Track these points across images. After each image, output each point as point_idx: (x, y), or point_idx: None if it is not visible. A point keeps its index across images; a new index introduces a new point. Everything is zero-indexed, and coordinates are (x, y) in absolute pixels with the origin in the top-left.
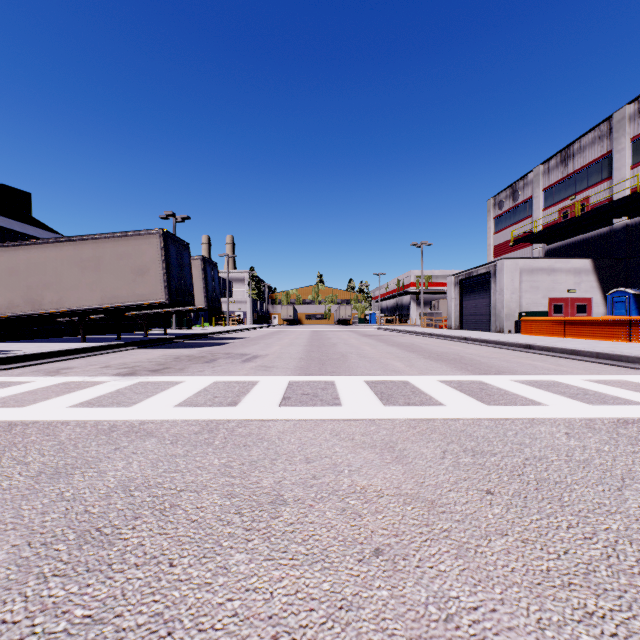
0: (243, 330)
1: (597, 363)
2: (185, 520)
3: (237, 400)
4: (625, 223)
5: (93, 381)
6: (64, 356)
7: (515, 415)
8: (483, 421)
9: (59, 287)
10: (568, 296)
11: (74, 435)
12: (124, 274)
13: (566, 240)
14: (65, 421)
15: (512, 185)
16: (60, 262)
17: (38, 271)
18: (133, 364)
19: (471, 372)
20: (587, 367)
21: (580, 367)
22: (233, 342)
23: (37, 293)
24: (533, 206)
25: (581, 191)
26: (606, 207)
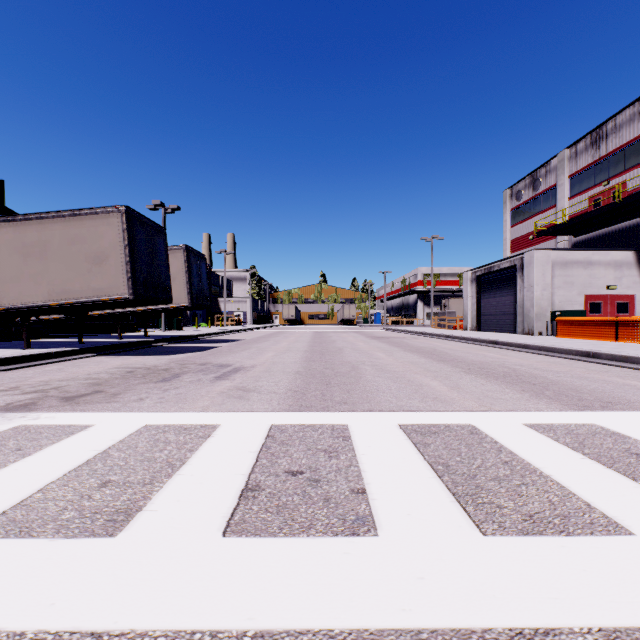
0: (240, 331)
1: None
2: None
3: (139, 500)
4: None
5: None
6: None
7: None
8: None
9: None
10: (607, 293)
11: None
12: (77, 263)
13: (598, 231)
14: None
15: (532, 173)
16: None
17: None
18: (56, 384)
19: (561, 403)
20: None
21: None
22: (220, 346)
23: None
24: (557, 195)
25: (616, 175)
26: None
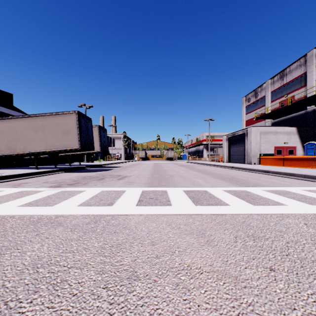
0: (120, 163)
1: (305, 180)
2: (68, 294)
3: (113, 202)
4: (313, 108)
5: (36, 190)
6: (25, 176)
7: (271, 211)
8: (254, 215)
9: (24, 141)
10: (284, 145)
11: (15, 225)
12: (57, 134)
13: (282, 117)
14: (13, 215)
15: (255, 90)
16: (24, 128)
17: (13, 132)
18: (60, 181)
19: (239, 185)
20: (300, 182)
21: (297, 182)
22: (114, 169)
23: (13, 144)
24: (265, 100)
25: (290, 92)
26: (304, 100)
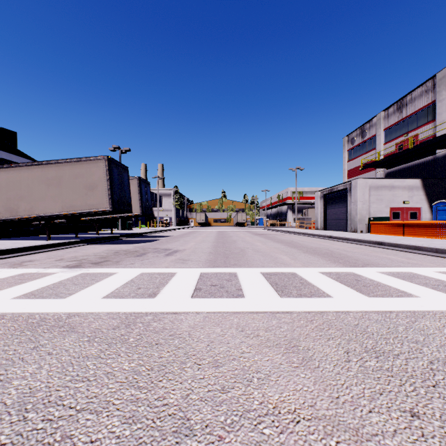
0: (169, 230)
1: (437, 257)
2: None
3: (156, 291)
4: (445, 153)
5: (44, 273)
6: (31, 251)
7: (396, 307)
8: (371, 314)
9: (30, 199)
10: (404, 206)
11: (2, 330)
12: (79, 189)
13: (401, 166)
14: (2, 314)
15: (361, 127)
16: (31, 180)
17: (15, 187)
18: (81, 257)
19: (343, 264)
20: (432, 260)
21: (426, 260)
22: (160, 239)
23: (14, 203)
24: (376, 141)
25: (412, 130)
26: (432, 141)
